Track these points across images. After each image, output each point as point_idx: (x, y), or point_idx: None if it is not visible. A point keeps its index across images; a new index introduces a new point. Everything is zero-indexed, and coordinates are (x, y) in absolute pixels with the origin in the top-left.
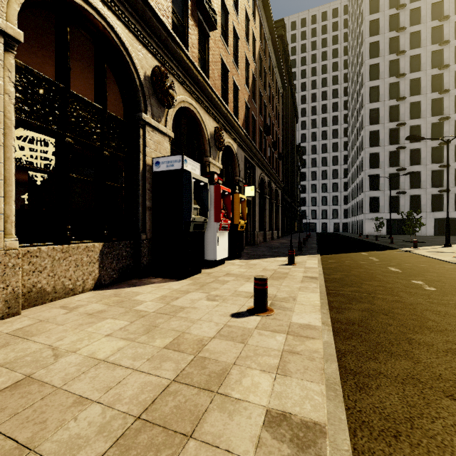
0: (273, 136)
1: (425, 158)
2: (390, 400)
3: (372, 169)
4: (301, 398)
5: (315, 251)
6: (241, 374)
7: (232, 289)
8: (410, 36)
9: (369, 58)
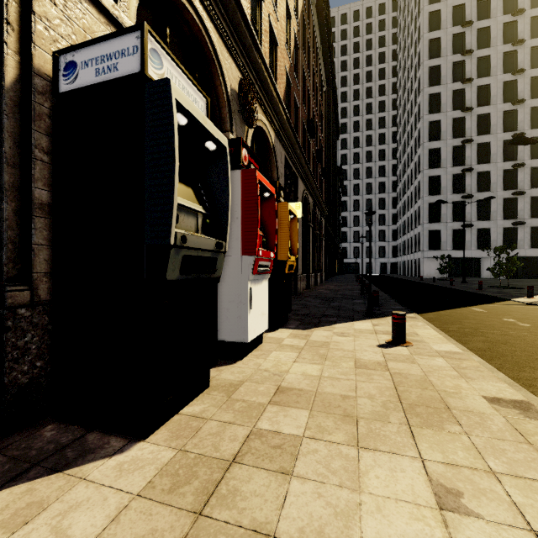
0: (317, 143)
1: (495, 183)
2: None
3: (432, 196)
4: None
5: (398, 305)
6: None
7: None
8: (477, 33)
9: (428, 58)
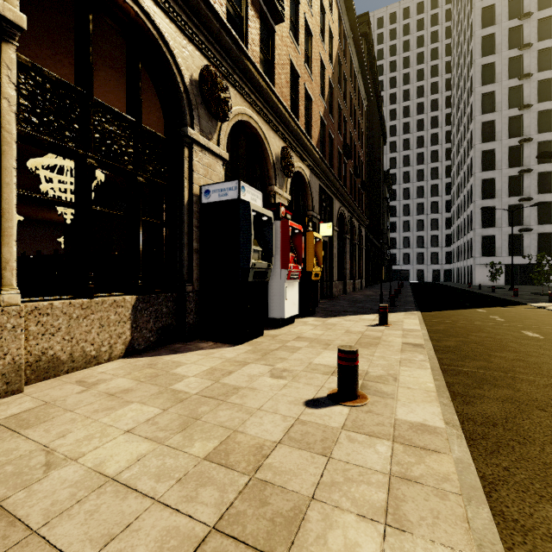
0: (356, 160)
1: None
2: None
3: (485, 199)
4: None
5: (412, 306)
6: (325, 521)
7: (305, 361)
8: (537, 24)
9: (481, 56)
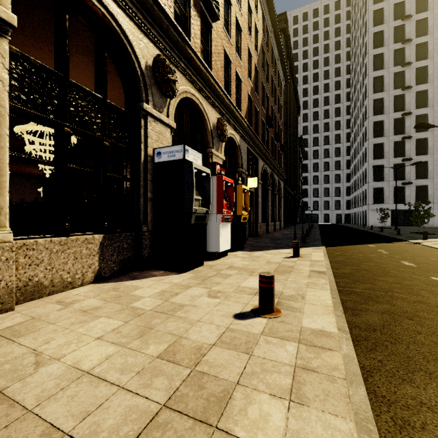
0: (276, 128)
1: (432, 148)
2: None
3: (376, 159)
4: None
5: (319, 242)
6: (246, 399)
7: (235, 284)
8: (416, 24)
9: (373, 48)
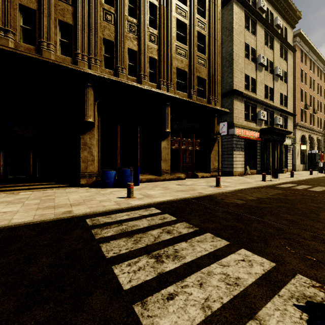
0: None
1: None
2: None
3: None
4: None
5: None
6: None
7: None
8: None
9: None
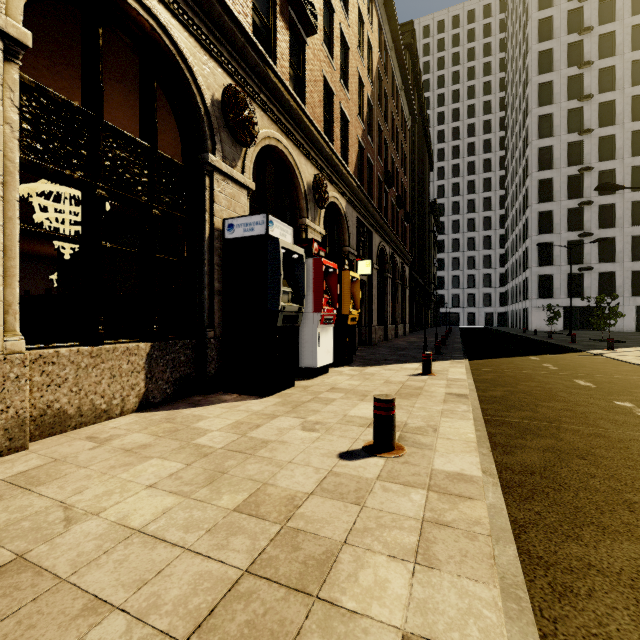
0: (398, 189)
1: (621, 218)
2: (616, 622)
3: (542, 234)
4: (460, 614)
5: (460, 354)
6: (356, 562)
7: (340, 413)
8: (598, 40)
9: (537, 73)
